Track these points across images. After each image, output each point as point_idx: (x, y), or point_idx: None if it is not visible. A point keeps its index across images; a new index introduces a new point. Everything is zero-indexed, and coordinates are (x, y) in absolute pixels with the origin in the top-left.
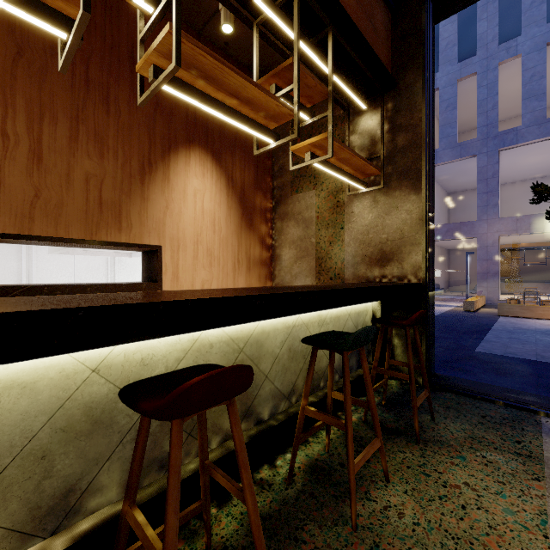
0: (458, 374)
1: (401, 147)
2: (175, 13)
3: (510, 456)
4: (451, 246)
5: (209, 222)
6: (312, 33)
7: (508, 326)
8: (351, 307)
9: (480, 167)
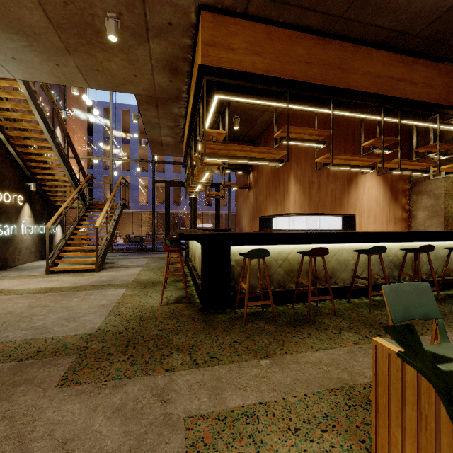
0: None
1: None
2: (399, 156)
3: None
4: None
5: (374, 201)
6: (445, 119)
7: None
8: None
9: None
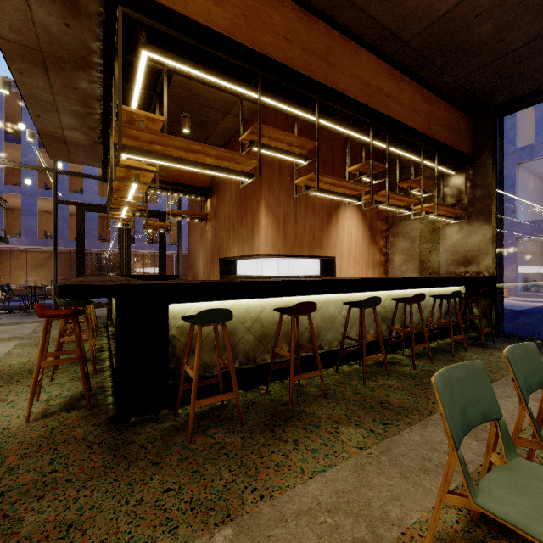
0: None
1: (478, 197)
2: (388, 187)
3: None
4: None
5: (354, 242)
6: (425, 153)
7: None
8: (446, 288)
9: None
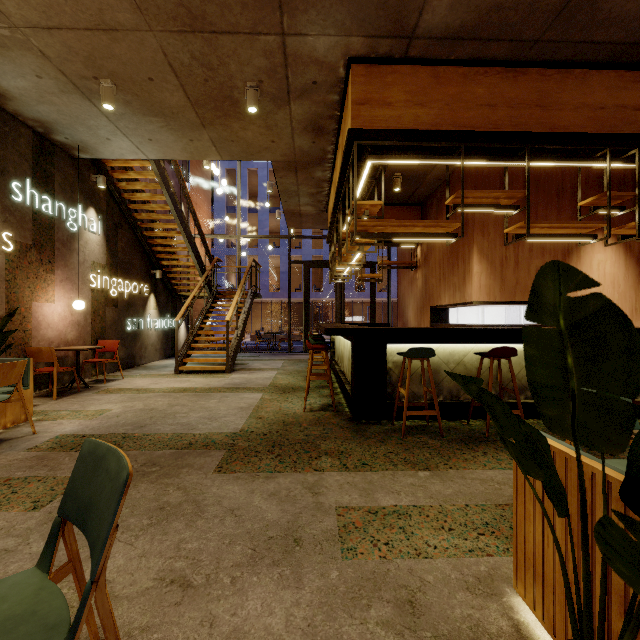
0: None
1: None
2: (638, 218)
3: None
4: None
5: (609, 282)
6: None
7: None
8: None
9: None
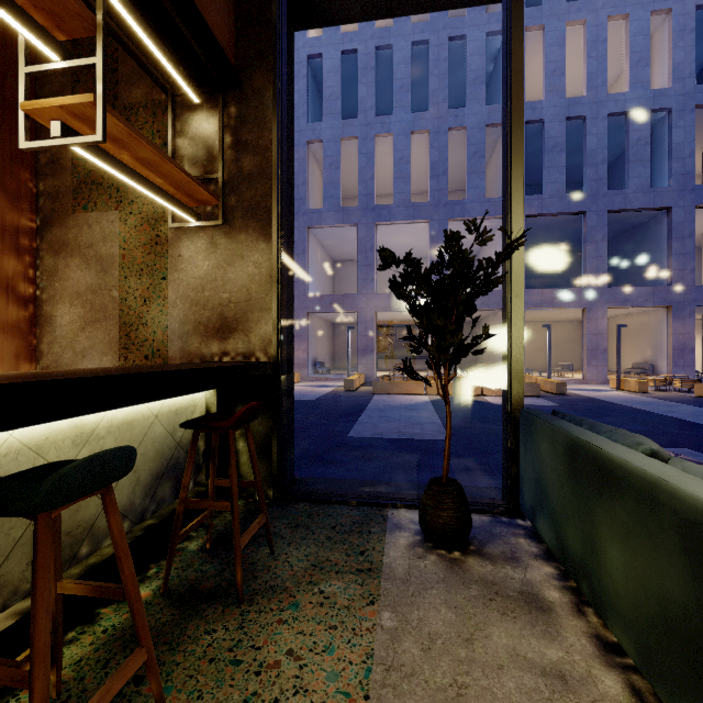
0: (327, 468)
1: (248, 173)
2: None
3: (351, 578)
4: (336, 319)
5: None
6: None
7: (380, 404)
8: (162, 403)
9: (361, 237)
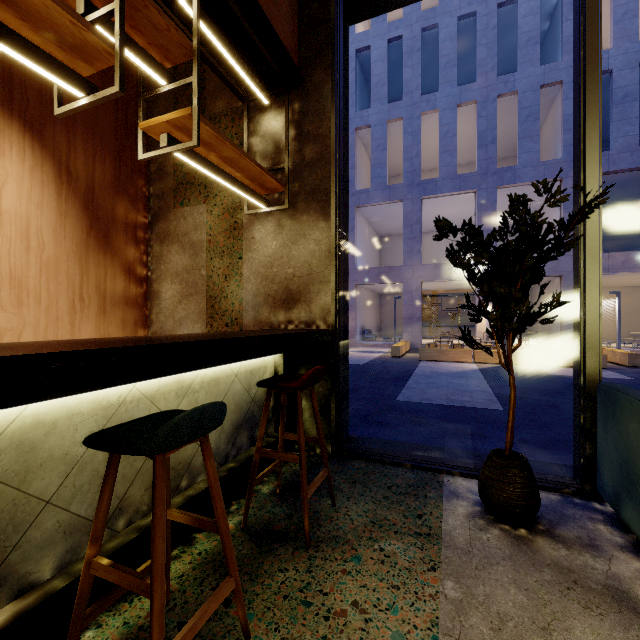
0: (377, 429)
1: (309, 160)
2: None
3: (410, 540)
4: (382, 290)
5: (15, 232)
6: None
7: (427, 370)
8: (240, 364)
9: (406, 212)
